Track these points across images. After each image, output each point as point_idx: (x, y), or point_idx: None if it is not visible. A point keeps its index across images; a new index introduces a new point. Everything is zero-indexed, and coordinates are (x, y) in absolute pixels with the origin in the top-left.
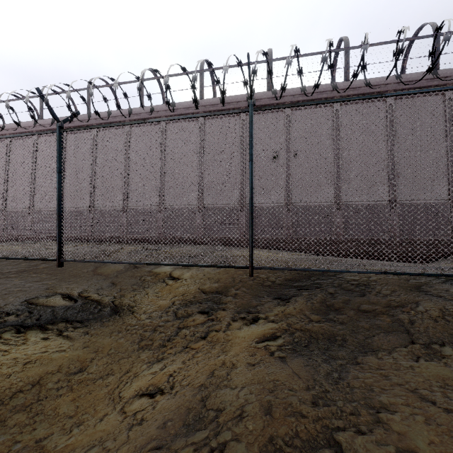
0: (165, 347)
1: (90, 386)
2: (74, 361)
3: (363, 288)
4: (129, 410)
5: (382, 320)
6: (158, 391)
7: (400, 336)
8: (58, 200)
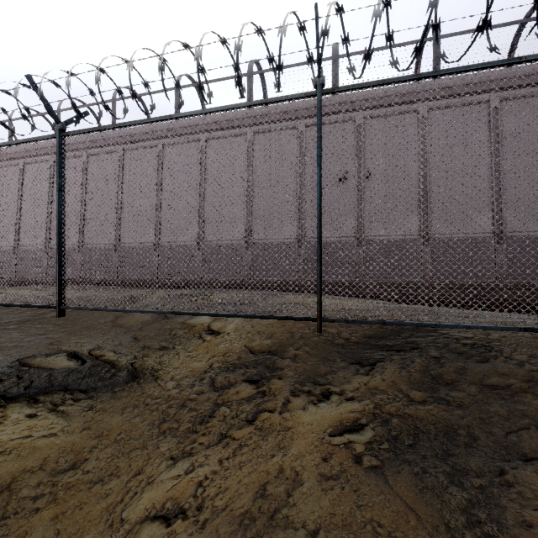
0: (195, 434)
1: (84, 493)
2: (66, 451)
3: (482, 350)
4: None
5: (526, 403)
6: (178, 511)
7: None
8: (58, 227)
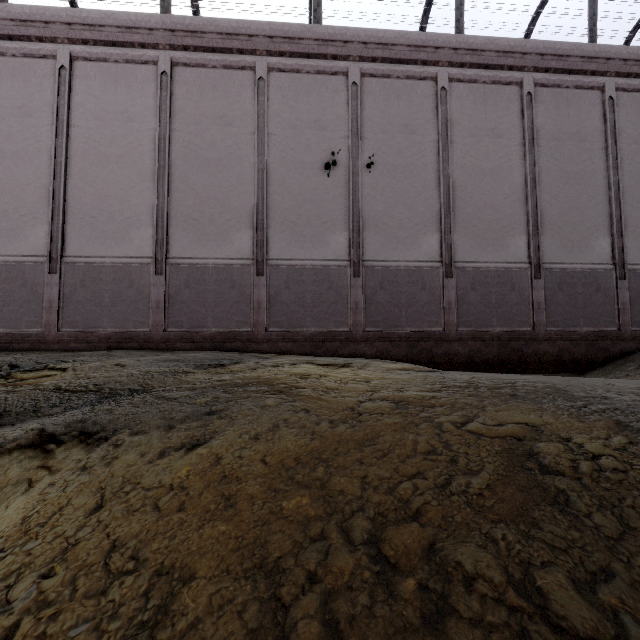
0: None
1: None
2: None
3: None
4: None
5: None
6: None
7: None
8: None
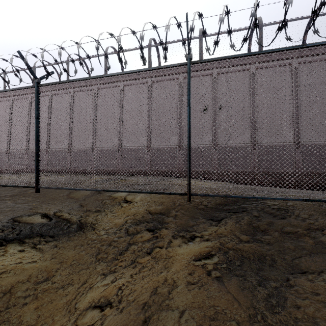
0: (117, 260)
1: (53, 294)
2: (42, 271)
3: (283, 212)
4: (81, 322)
5: (305, 241)
6: (107, 303)
7: (325, 258)
8: (36, 140)
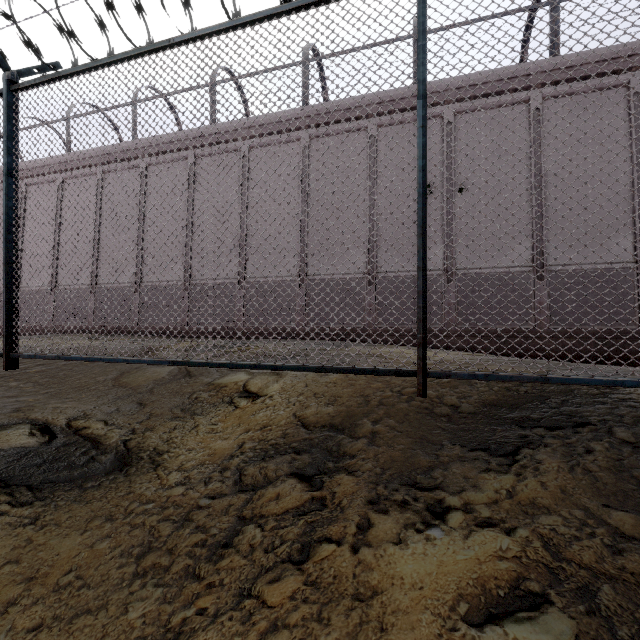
0: (196, 582)
1: None
2: None
3: None
4: None
5: None
6: None
7: None
8: (5, 232)
